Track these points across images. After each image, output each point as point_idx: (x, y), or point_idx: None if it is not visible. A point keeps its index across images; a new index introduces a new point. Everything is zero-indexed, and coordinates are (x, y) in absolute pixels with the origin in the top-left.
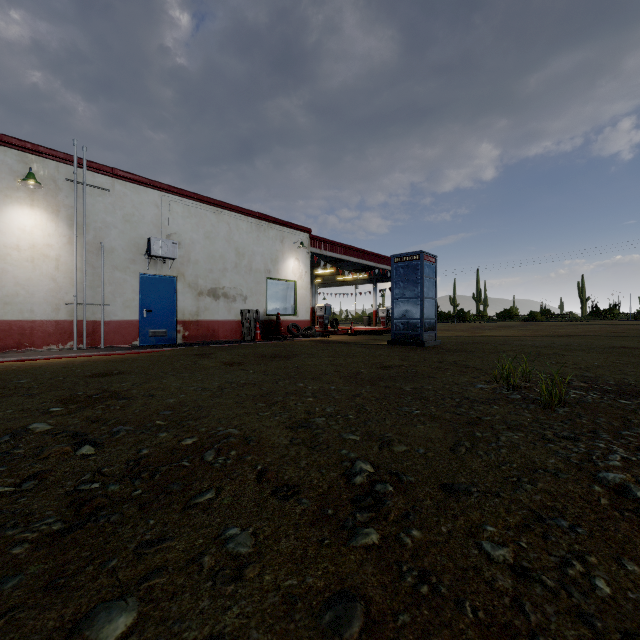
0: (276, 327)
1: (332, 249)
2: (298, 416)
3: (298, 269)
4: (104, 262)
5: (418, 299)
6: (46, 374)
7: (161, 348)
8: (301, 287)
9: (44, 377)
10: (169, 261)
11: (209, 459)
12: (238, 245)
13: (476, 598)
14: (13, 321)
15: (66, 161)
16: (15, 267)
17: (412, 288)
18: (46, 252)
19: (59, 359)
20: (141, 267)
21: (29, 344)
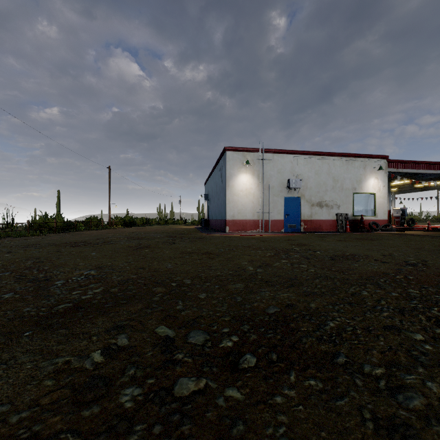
0: (360, 224)
1: (407, 167)
2: (385, 254)
3: (377, 185)
4: (270, 193)
5: None
6: (269, 239)
7: (296, 233)
8: (379, 197)
9: (271, 239)
10: (297, 189)
11: (357, 256)
12: (334, 175)
13: (435, 273)
14: (240, 220)
15: (257, 151)
16: (241, 198)
17: None
18: (250, 191)
19: (259, 235)
20: (284, 194)
21: (245, 229)
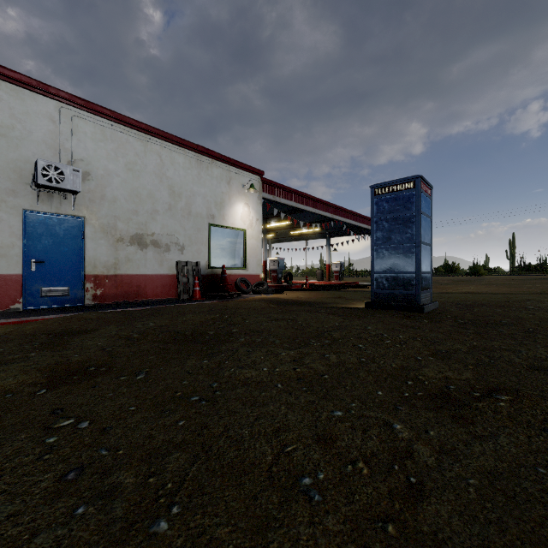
0: (221, 282)
1: (286, 196)
2: None
3: (248, 216)
4: None
5: (412, 244)
6: None
7: (39, 315)
8: (251, 237)
9: None
10: (72, 196)
11: None
12: (173, 182)
13: None
14: None
15: None
16: None
17: (403, 229)
18: None
19: None
20: (26, 201)
21: None
